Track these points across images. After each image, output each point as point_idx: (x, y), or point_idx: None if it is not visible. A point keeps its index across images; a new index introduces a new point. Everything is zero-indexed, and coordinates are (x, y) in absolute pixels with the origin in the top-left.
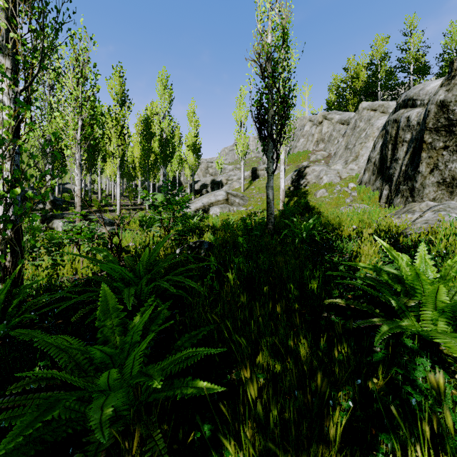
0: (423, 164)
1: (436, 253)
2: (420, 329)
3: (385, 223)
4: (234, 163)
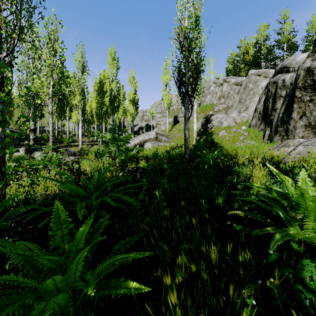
0: (294, 112)
1: (308, 176)
2: (305, 236)
3: (269, 154)
4: (161, 113)
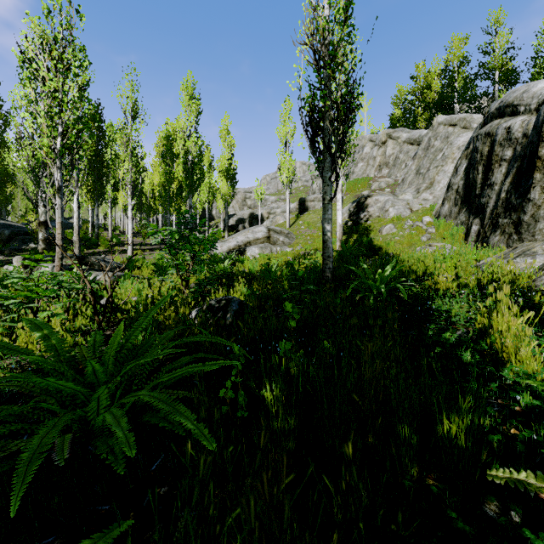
0: (535, 189)
1: None
2: None
3: (506, 272)
4: (277, 194)
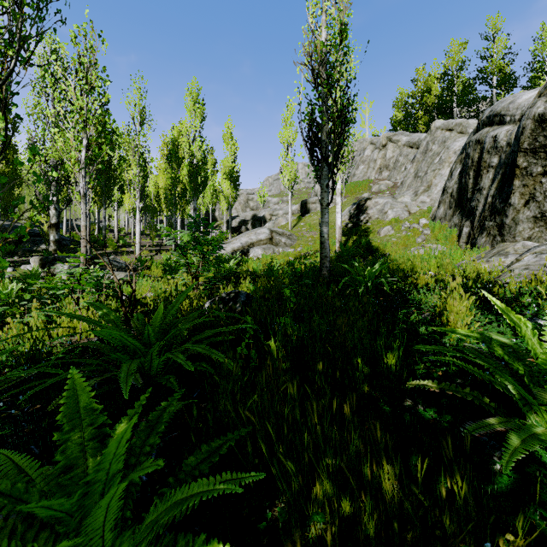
0: (515, 194)
1: None
2: None
3: (473, 268)
4: (280, 195)
